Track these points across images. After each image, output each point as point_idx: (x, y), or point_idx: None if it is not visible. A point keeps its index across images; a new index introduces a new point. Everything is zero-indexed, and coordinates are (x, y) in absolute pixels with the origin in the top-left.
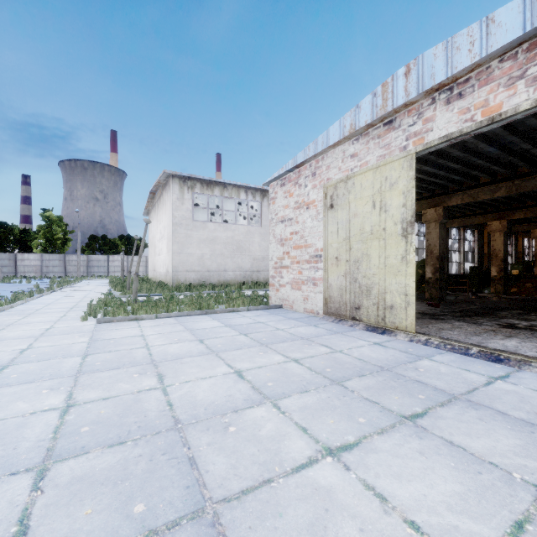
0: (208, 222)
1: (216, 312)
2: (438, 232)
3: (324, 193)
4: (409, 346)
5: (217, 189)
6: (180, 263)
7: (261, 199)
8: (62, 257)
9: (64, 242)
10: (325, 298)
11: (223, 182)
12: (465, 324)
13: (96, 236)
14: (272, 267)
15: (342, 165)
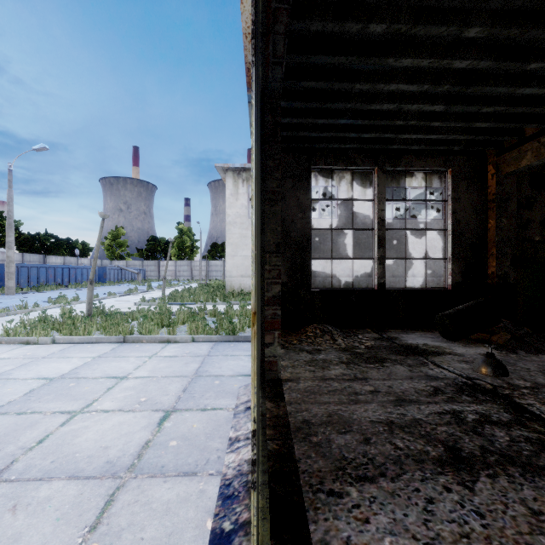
0: None
1: (142, 340)
2: None
3: None
4: None
5: None
6: (234, 268)
7: (336, 182)
8: (189, 263)
9: (191, 249)
10: None
11: None
12: None
13: (216, 243)
14: None
15: None
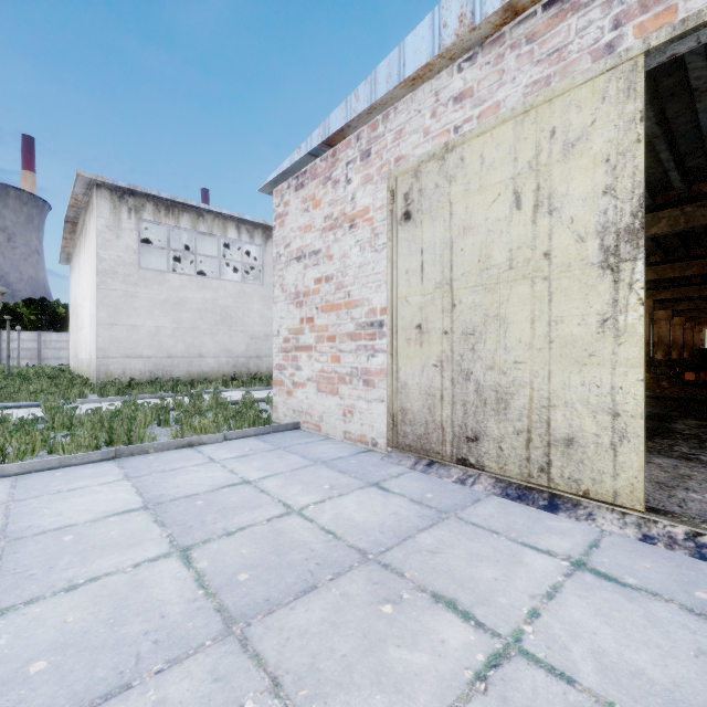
0: (169, 273)
1: (146, 451)
2: None
3: (389, 190)
4: (677, 573)
5: (186, 217)
6: (113, 343)
7: (263, 241)
8: None
9: None
10: (391, 413)
11: (197, 207)
12: (676, 462)
13: None
14: (278, 348)
15: (433, 123)
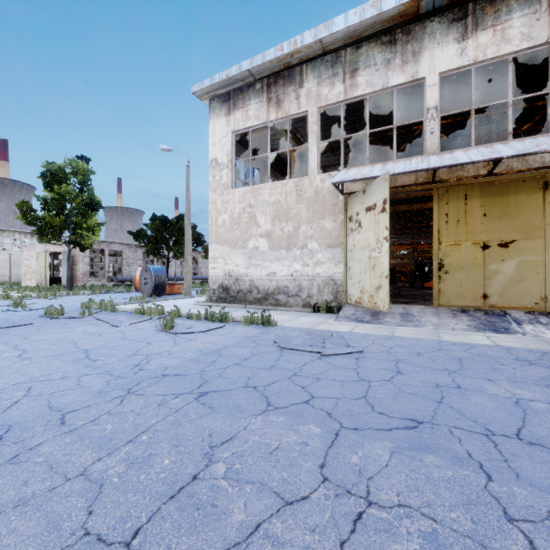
0: None
1: None
2: (91, 263)
3: (36, 255)
4: None
5: None
6: None
7: (31, 237)
8: None
9: None
10: (36, 282)
11: (3, 229)
12: None
13: None
14: (23, 274)
15: (40, 249)
